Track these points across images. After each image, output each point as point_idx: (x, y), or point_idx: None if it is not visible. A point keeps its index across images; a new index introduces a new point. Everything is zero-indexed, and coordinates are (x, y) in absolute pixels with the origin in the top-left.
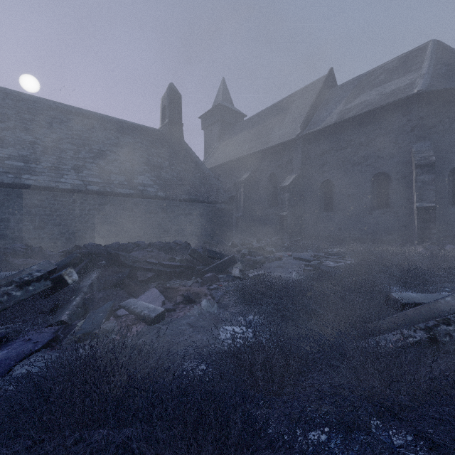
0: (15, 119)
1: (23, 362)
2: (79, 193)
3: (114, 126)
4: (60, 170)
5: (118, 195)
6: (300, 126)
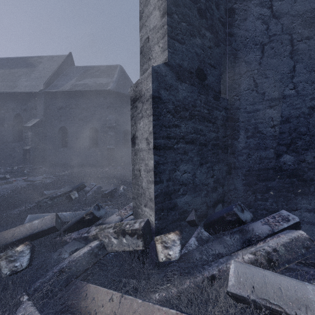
0: None
1: None
2: None
3: None
4: None
5: None
6: (43, 84)
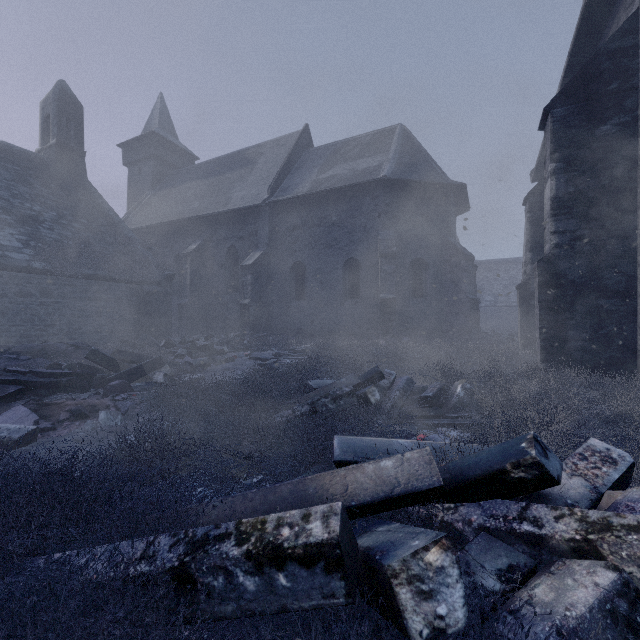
0: None
1: None
2: None
3: None
4: None
5: None
6: (267, 190)
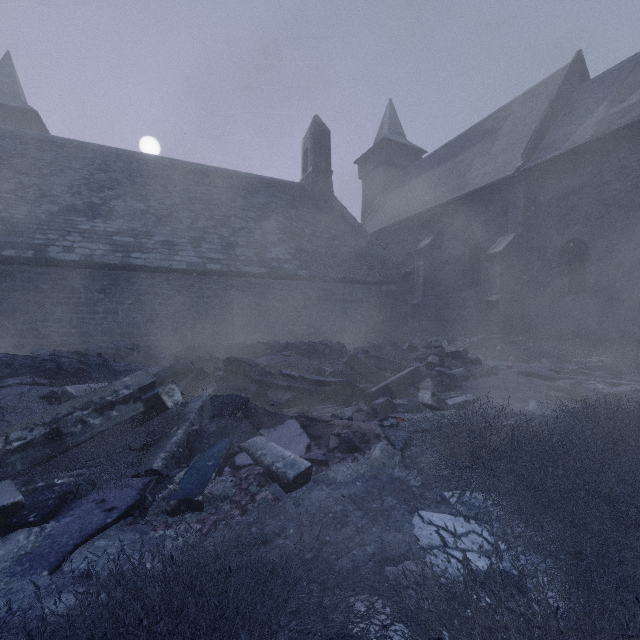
0: (126, 185)
1: (86, 546)
2: (196, 275)
3: (241, 183)
4: (174, 246)
5: (245, 275)
6: (521, 155)
